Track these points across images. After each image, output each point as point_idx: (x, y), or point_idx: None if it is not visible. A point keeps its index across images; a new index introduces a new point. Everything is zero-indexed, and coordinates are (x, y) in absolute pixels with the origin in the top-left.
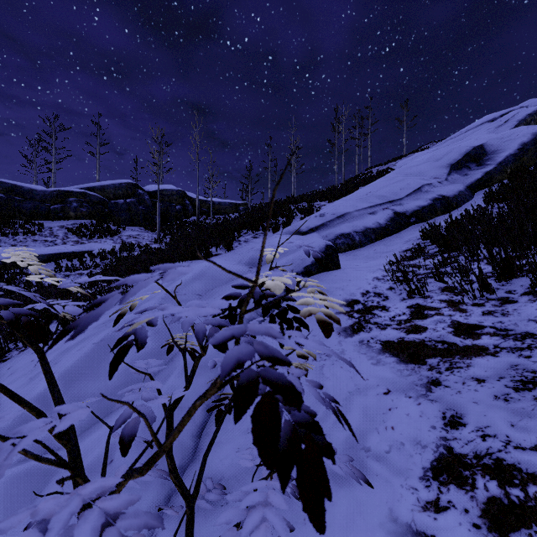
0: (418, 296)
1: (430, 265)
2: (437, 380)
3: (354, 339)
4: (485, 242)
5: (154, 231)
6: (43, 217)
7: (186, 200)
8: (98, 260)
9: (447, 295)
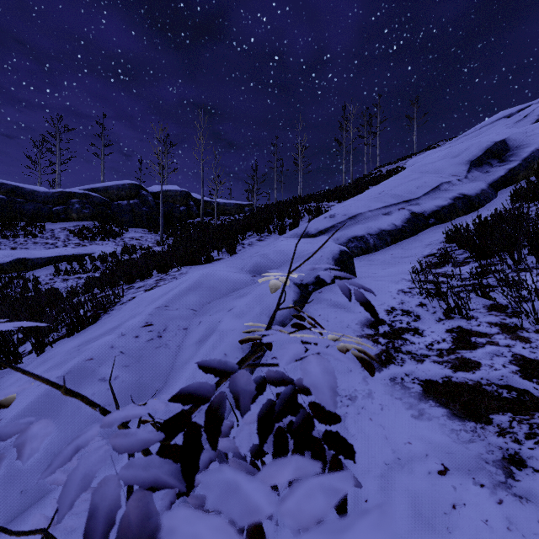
0: (458, 316)
1: (463, 275)
2: (518, 456)
3: (383, 375)
4: (530, 248)
5: (158, 232)
6: (45, 219)
7: (191, 201)
8: (99, 263)
9: (497, 316)
